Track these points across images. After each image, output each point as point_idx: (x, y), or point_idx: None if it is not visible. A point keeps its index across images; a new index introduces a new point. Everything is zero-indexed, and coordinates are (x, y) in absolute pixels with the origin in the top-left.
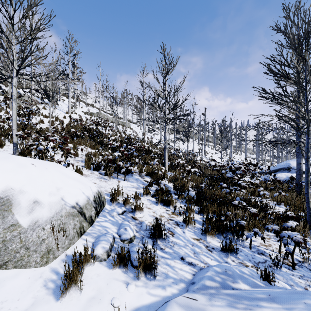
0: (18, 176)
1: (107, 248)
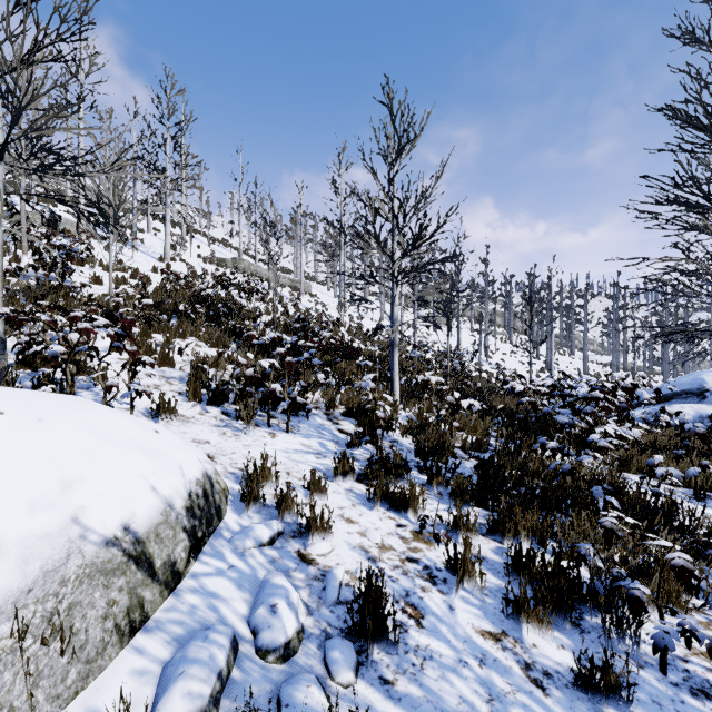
0: None
1: (202, 697)
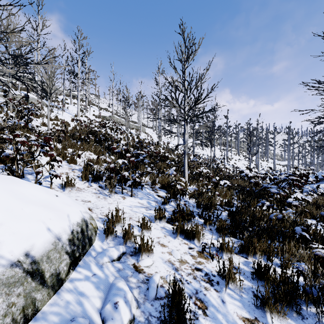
0: None
1: None
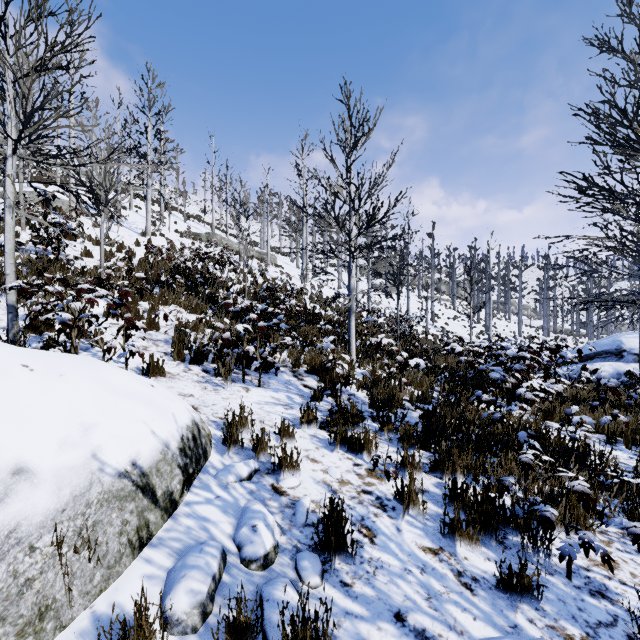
0: None
1: (201, 593)
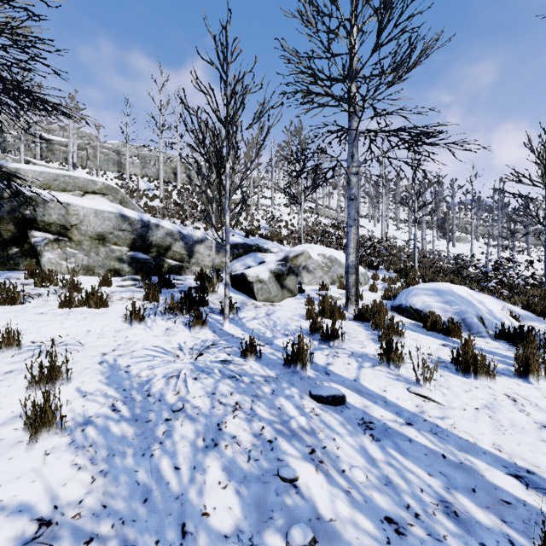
0: (339, 255)
1: (381, 287)
